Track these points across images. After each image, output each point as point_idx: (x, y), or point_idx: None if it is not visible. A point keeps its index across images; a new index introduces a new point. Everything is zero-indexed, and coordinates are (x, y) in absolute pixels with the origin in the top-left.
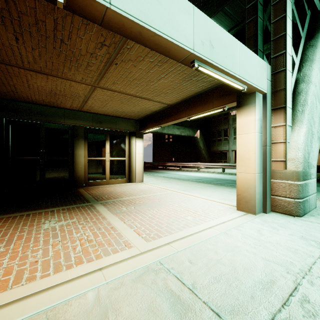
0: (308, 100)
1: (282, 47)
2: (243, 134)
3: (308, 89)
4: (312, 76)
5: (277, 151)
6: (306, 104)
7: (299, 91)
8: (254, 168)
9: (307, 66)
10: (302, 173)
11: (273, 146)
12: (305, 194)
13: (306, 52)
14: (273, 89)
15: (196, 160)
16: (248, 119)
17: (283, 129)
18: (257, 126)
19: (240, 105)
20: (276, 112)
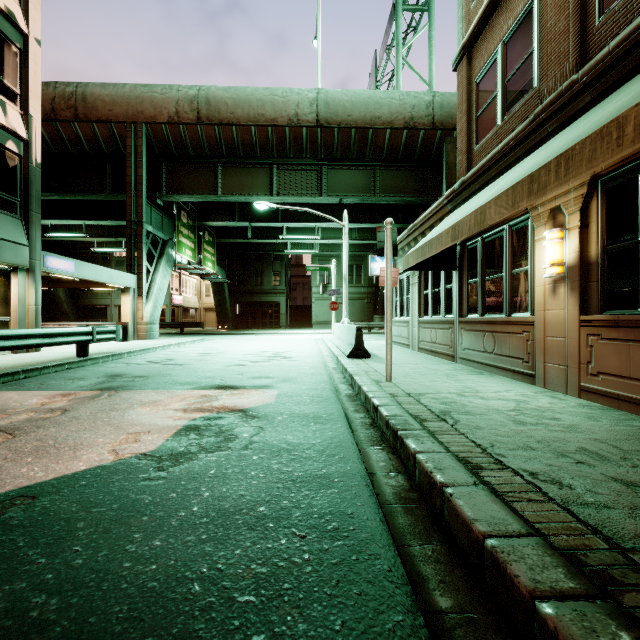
0: (154, 292)
1: (142, 270)
2: (125, 305)
3: (155, 286)
4: (157, 280)
5: (140, 313)
6: (153, 293)
7: (151, 286)
8: (129, 321)
9: (156, 274)
10: (149, 322)
11: (139, 311)
12: (151, 331)
13: (157, 265)
14: (138, 286)
15: (48, 319)
16: (127, 299)
17: (142, 304)
18: (131, 302)
19: (123, 291)
20: (140, 296)
